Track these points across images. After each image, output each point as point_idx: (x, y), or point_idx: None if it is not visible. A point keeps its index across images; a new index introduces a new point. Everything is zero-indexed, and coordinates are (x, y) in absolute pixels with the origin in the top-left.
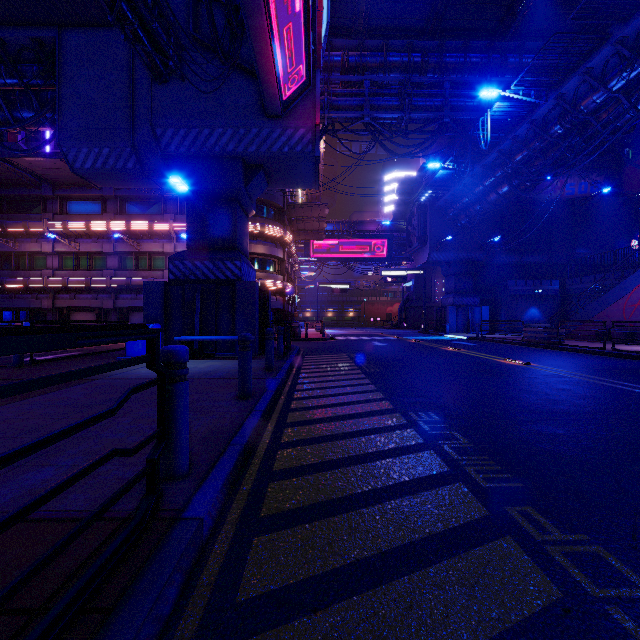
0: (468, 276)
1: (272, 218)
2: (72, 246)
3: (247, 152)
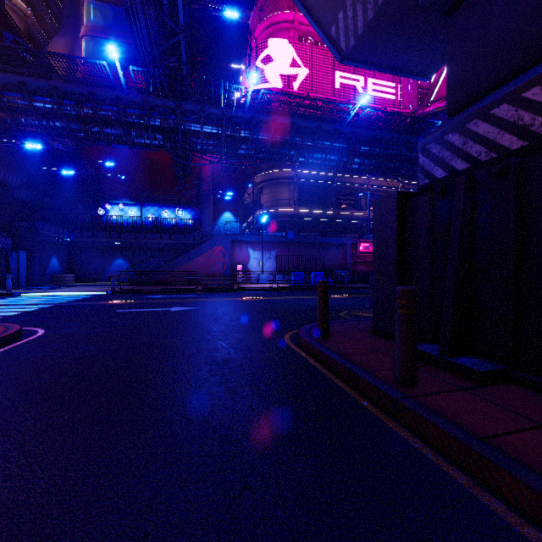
0: None
1: None
2: None
3: None
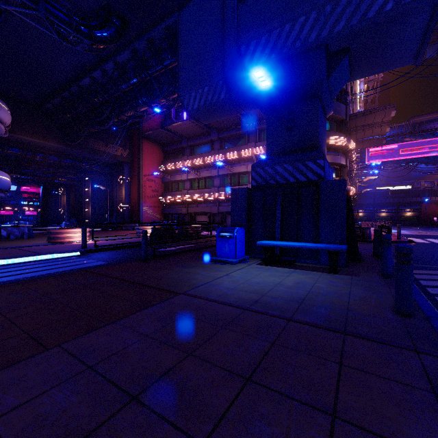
0: None
1: (334, 130)
2: (196, 174)
3: (332, 34)
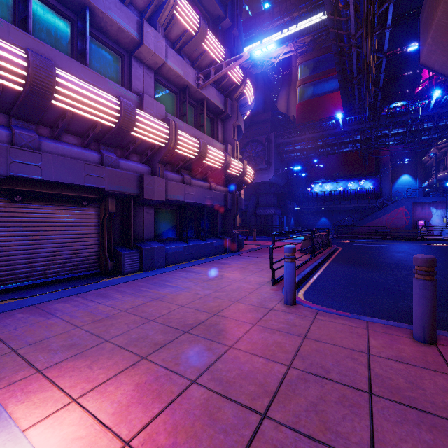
0: (276, 195)
1: None
2: None
3: None
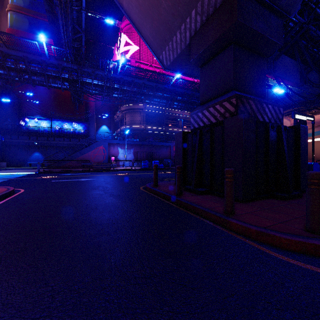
0: None
1: None
2: None
3: None
